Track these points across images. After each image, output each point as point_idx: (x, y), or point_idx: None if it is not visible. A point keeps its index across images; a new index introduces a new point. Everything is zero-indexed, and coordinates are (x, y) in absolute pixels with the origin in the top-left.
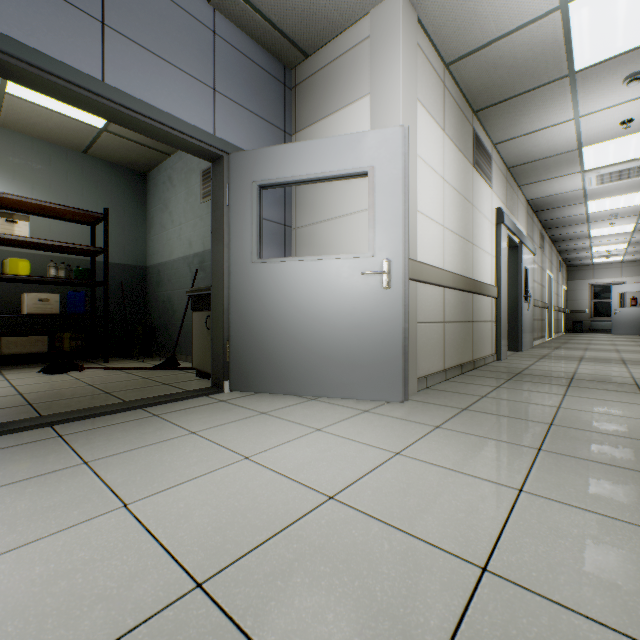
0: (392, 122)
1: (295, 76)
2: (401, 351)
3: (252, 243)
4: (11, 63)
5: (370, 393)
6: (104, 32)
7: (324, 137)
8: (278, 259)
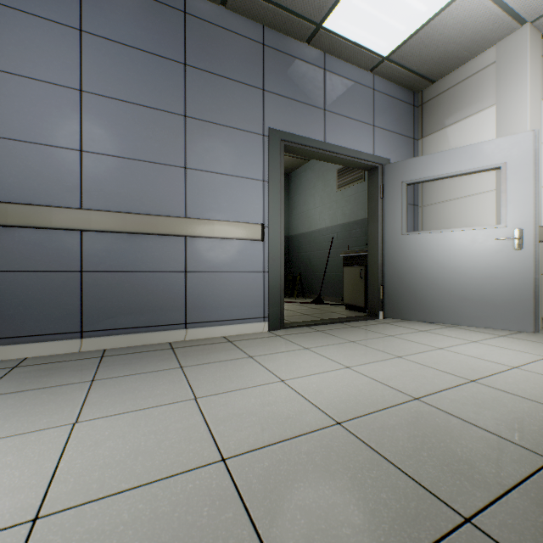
0: (519, 124)
1: (421, 97)
2: (532, 295)
3: (402, 222)
4: (293, 146)
5: (502, 324)
6: (325, 114)
7: (449, 139)
8: (422, 232)
